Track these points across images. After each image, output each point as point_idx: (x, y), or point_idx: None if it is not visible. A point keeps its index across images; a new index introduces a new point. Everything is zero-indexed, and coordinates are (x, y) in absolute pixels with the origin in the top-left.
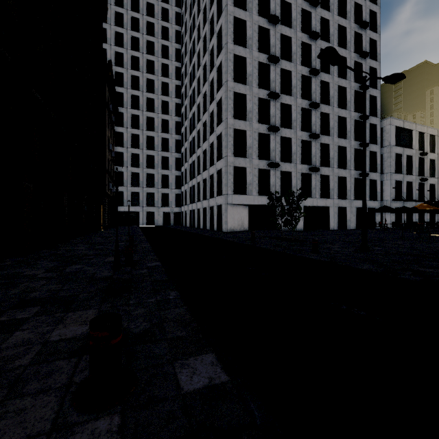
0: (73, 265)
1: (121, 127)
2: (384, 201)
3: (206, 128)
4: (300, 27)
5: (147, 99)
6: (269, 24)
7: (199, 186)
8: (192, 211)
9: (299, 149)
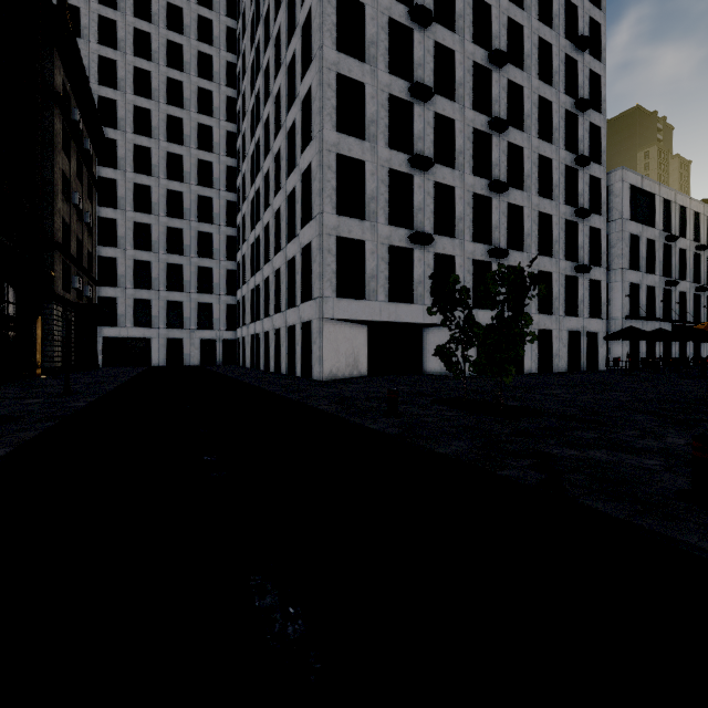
0: None
1: (113, 169)
2: (611, 320)
3: (281, 164)
4: None
5: (169, 119)
6: None
7: (269, 286)
8: (255, 337)
9: (469, 211)
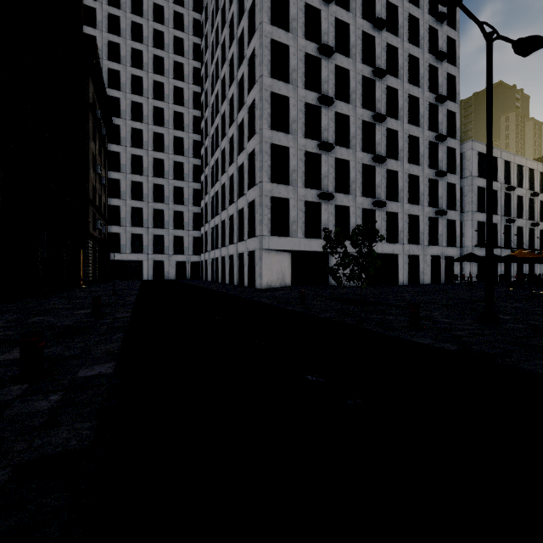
0: None
1: (117, 145)
2: (464, 247)
3: (234, 145)
4: (361, 11)
5: (154, 109)
6: (320, 2)
7: (225, 225)
8: (215, 260)
9: (359, 176)
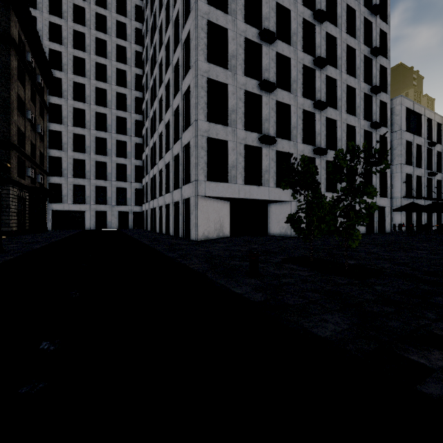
0: None
1: (59, 98)
2: (393, 198)
3: (169, 90)
4: None
5: (97, 65)
6: None
7: (162, 175)
8: (153, 210)
9: (300, 122)
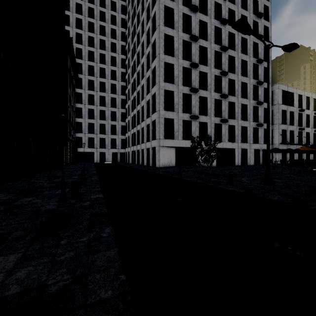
0: (25, 198)
1: (80, 89)
2: (274, 144)
3: (144, 90)
4: (214, 15)
5: (100, 69)
6: (191, 12)
7: (139, 133)
8: (133, 152)
9: (213, 105)
